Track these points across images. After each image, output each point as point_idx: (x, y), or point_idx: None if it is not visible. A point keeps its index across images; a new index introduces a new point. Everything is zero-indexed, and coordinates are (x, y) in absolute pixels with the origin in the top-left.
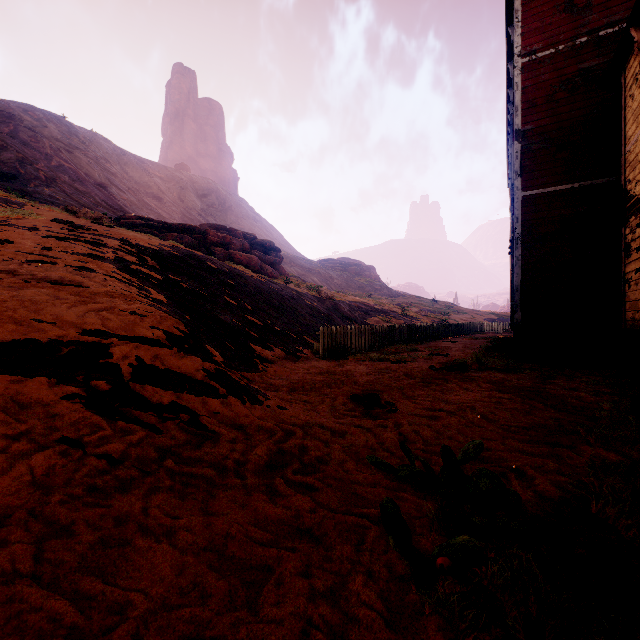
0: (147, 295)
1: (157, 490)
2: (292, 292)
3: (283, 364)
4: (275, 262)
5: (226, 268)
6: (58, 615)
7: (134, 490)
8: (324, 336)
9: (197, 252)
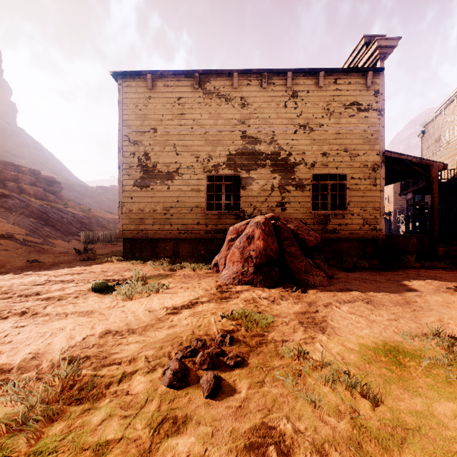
0: (0, 220)
1: (40, 253)
2: (69, 213)
3: (62, 245)
4: (57, 191)
5: (26, 202)
6: (37, 256)
7: (37, 253)
8: (83, 235)
9: (5, 192)
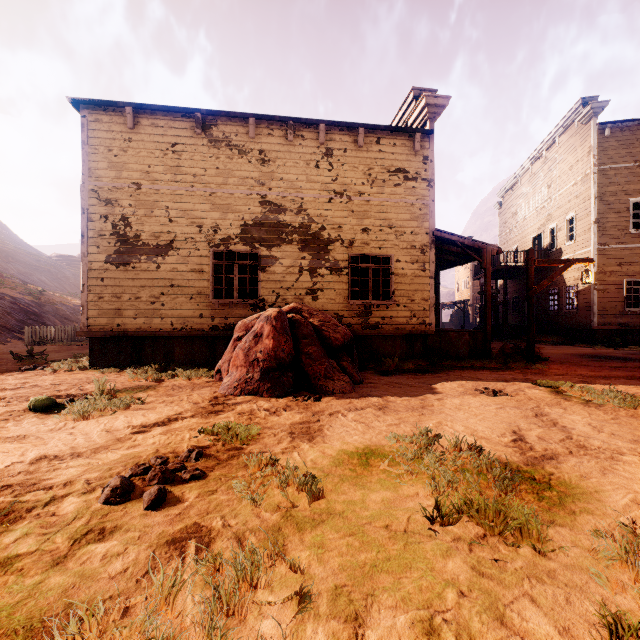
0: None
1: None
2: (6, 298)
3: None
4: None
5: None
6: None
7: None
8: (29, 332)
9: None
